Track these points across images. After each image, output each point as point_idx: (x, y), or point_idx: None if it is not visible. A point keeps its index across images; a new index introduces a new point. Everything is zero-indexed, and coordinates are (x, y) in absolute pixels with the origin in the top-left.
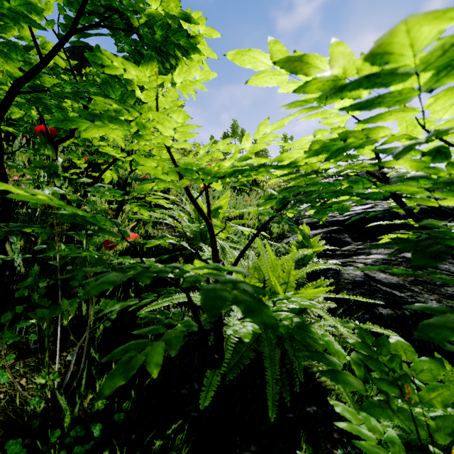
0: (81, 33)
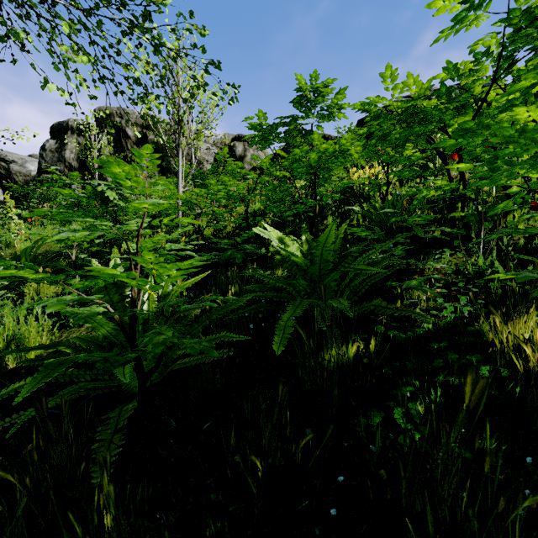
0: (508, 68)
